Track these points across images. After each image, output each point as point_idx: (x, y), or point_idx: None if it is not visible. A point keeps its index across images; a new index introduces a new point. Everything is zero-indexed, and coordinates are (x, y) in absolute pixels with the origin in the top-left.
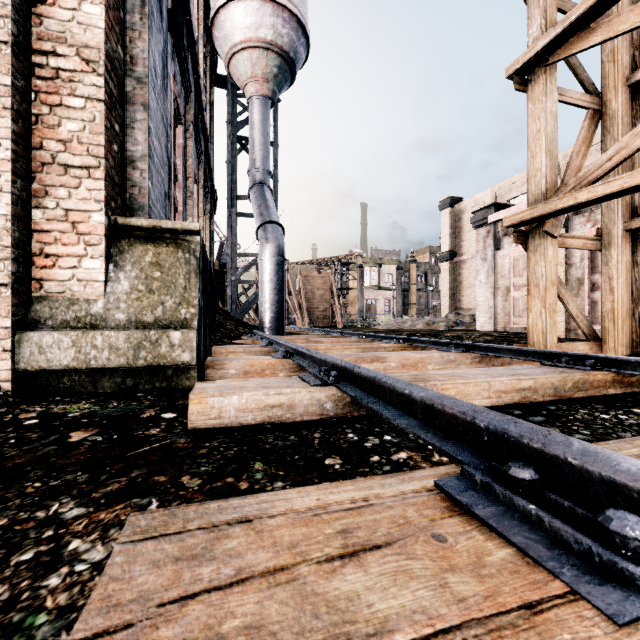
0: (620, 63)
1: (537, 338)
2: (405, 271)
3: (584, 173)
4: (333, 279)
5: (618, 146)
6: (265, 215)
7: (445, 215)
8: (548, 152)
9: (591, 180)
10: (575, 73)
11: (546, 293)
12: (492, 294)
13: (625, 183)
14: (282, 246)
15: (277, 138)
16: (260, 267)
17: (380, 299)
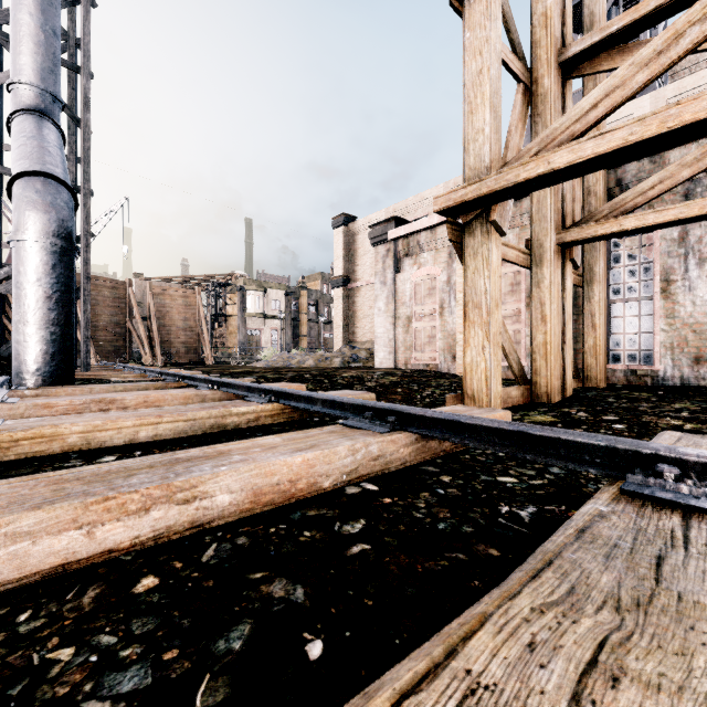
0: (553, 30)
1: (478, 385)
2: (295, 298)
3: (554, 129)
4: (201, 300)
5: (609, 84)
6: (31, 161)
7: (338, 234)
8: (492, 106)
9: (564, 140)
10: (508, 28)
11: (490, 318)
12: (392, 324)
13: (632, 134)
14: (67, 221)
15: (88, 62)
16: (13, 255)
17: (266, 329)
